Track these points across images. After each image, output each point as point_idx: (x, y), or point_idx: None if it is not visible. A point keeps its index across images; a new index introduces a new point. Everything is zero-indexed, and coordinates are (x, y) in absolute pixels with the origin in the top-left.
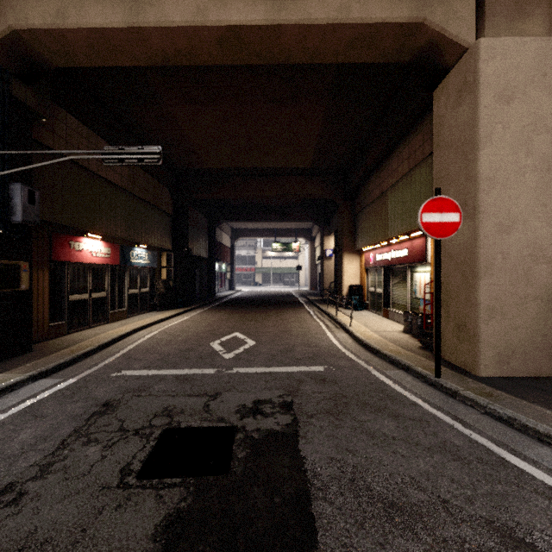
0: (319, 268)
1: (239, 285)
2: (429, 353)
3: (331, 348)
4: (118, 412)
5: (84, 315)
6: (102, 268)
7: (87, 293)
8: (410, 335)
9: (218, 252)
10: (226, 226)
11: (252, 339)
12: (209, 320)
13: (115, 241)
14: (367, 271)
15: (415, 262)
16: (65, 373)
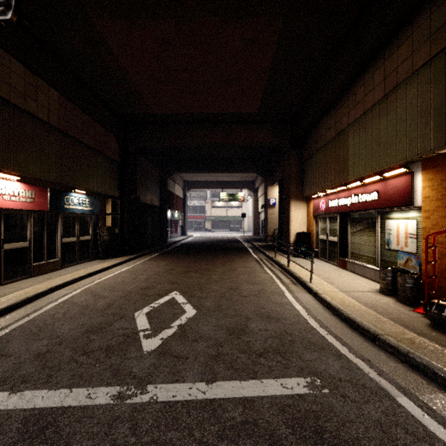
0: (261, 216)
1: (191, 230)
2: None
3: (300, 325)
4: None
5: None
6: (22, 214)
7: None
8: (395, 299)
9: (171, 201)
10: (178, 178)
11: (192, 304)
12: (150, 271)
13: (42, 183)
14: (316, 218)
15: (391, 206)
16: None
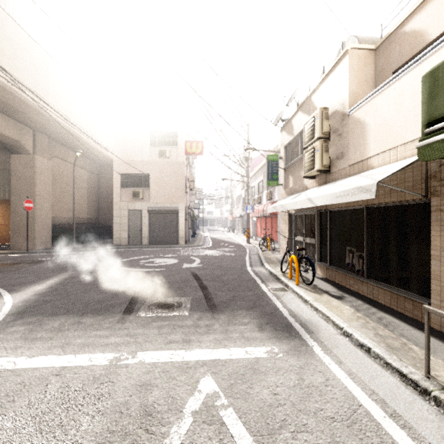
0: None
1: None
2: (9, 250)
3: None
4: None
5: None
6: None
7: None
8: None
9: None
10: None
11: None
12: None
13: None
14: None
15: None
16: None
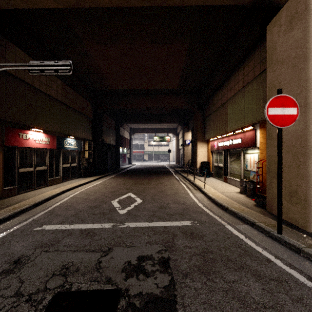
0: (181, 151)
1: (134, 161)
2: (263, 210)
3: (194, 205)
4: (23, 270)
5: (31, 181)
6: (43, 151)
7: (33, 167)
8: (245, 195)
9: (122, 141)
10: (126, 126)
11: (140, 198)
12: (113, 184)
13: (53, 133)
14: (212, 153)
15: (247, 147)
16: (0, 228)
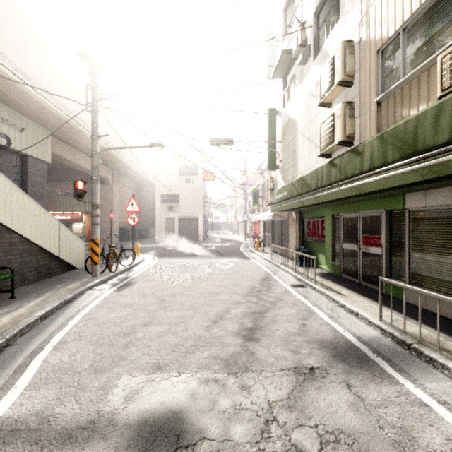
0: None
1: None
2: None
3: None
4: None
5: None
6: None
7: None
8: None
9: None
10: None
11: None
12: None
13: None
14: None
15: (76, 222)
16: None
